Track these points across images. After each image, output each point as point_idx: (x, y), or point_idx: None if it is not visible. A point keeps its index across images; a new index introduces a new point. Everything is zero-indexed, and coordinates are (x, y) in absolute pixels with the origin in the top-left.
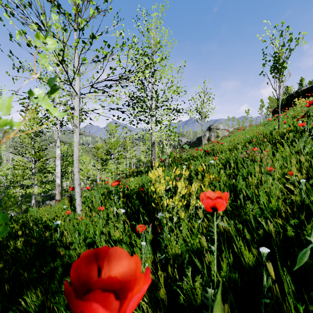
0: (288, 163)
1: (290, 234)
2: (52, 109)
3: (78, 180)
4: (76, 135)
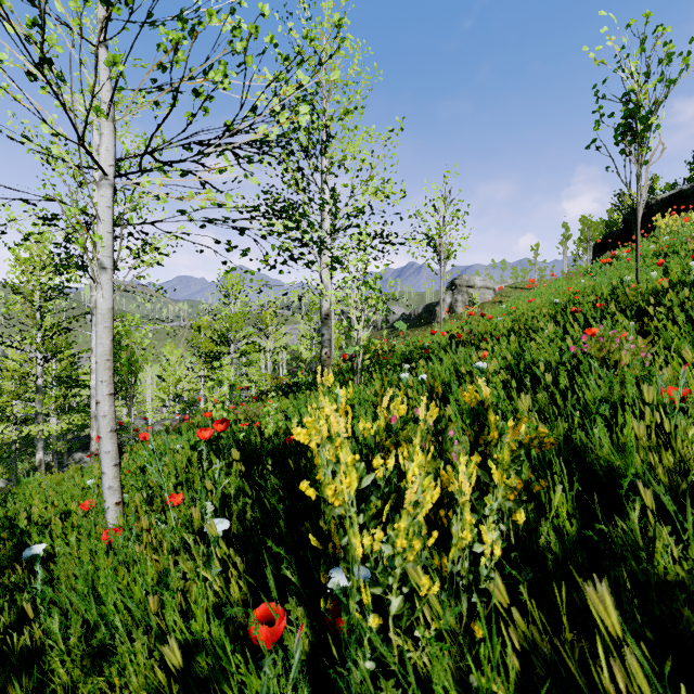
0: None
1: None
2: None
3: (109, 418)
4: (101, 290)
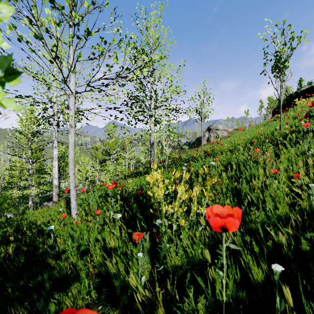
0: (293, 165)
1: (304, 248)
2: (5, 101)
3: (73, 182)
4: (71, 135)
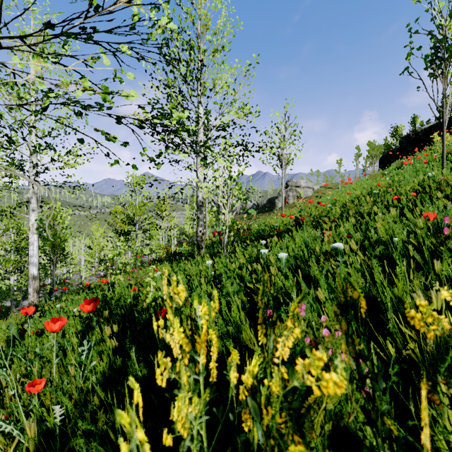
0: None
1: None
2: None
3: None
4: None
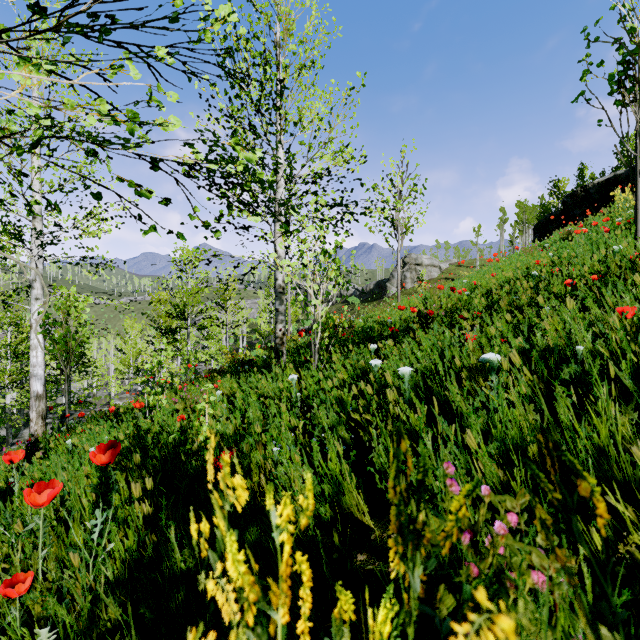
0: None
1: None
2: None
3: None
4: None
